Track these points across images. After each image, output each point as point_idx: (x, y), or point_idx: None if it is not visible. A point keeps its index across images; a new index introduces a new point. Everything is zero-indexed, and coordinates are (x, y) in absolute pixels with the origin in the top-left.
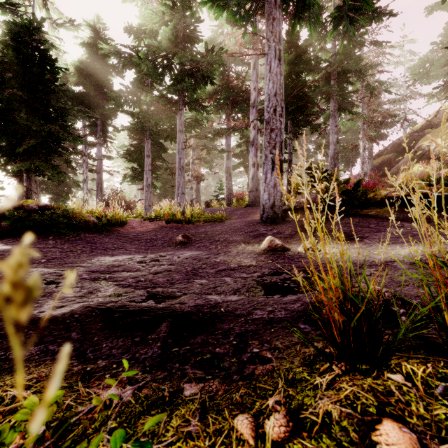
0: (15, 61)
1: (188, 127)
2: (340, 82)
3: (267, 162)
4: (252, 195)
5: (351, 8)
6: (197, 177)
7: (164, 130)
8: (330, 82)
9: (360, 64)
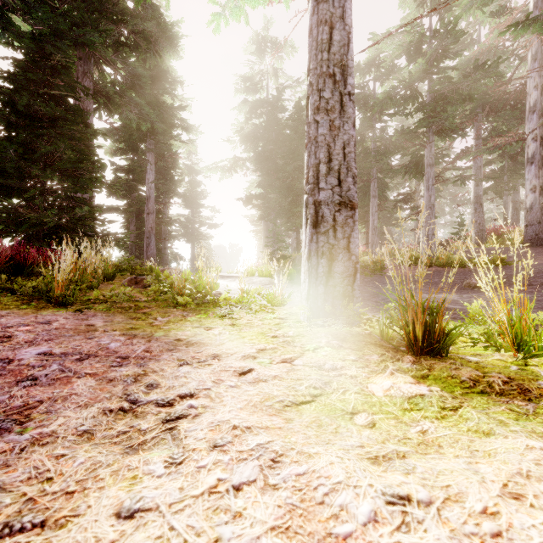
0: (292, 138)
1: (435, 158)
2: None
3: None
4: (530, 230)
5: None
6: None
7: (404, 167)
8: None
9: None
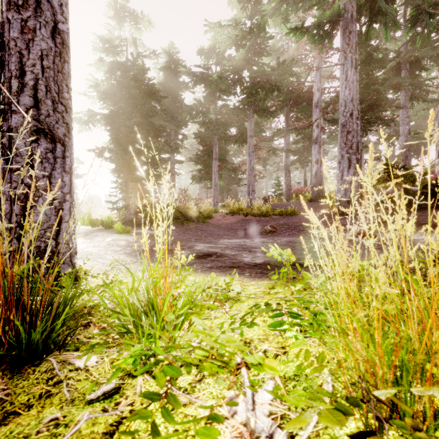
0: (135, 96)
1: (256, 132)
2: (412, 69)
3: (343, 161)
4: (315, 191)
5: (431, 4)
6: (256, 175)
7: (234, 136)
8: (400, 71)
9: (437, 49)
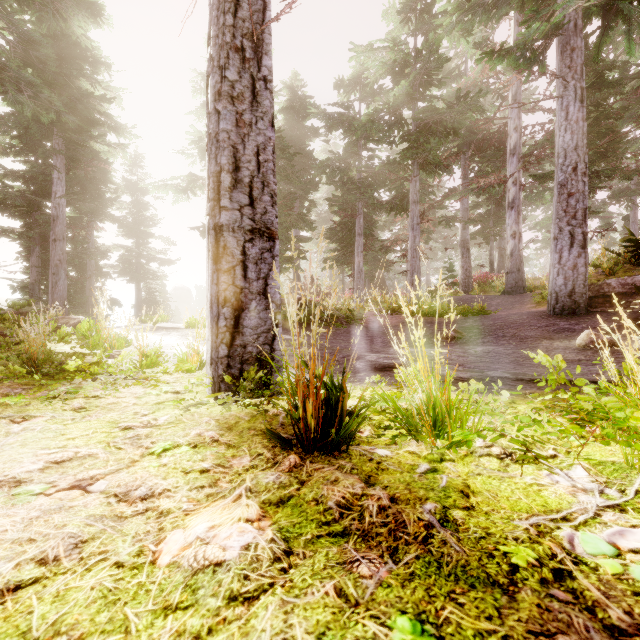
0: None
1: (421, 195)
2: None
3: (561, 236)
4: (511, 278)
5: None
6: None
7: (389, 202)
8: None
9: None
